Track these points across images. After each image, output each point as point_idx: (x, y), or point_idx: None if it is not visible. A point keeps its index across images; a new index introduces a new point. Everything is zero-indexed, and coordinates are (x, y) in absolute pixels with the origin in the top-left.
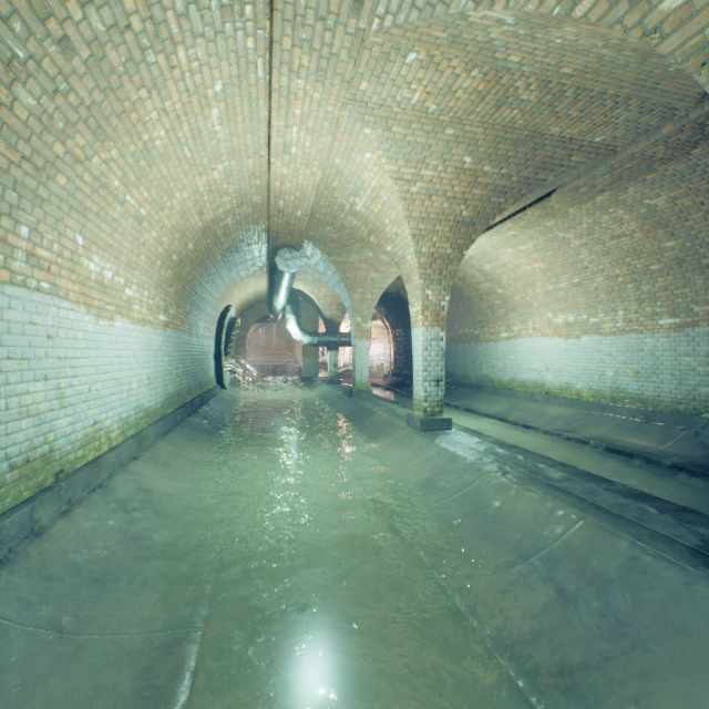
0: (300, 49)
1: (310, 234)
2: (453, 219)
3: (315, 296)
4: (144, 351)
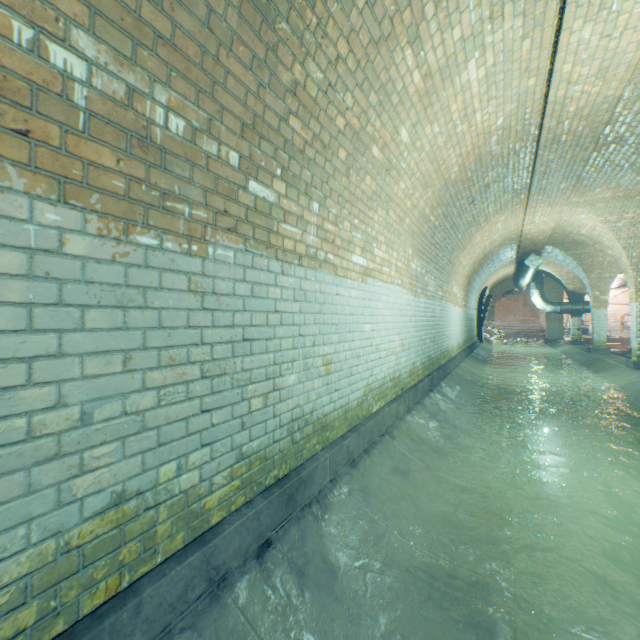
0: (539, 204)
1: (549, 242)
2: None
3: (556, 274)
4: (459, 319)
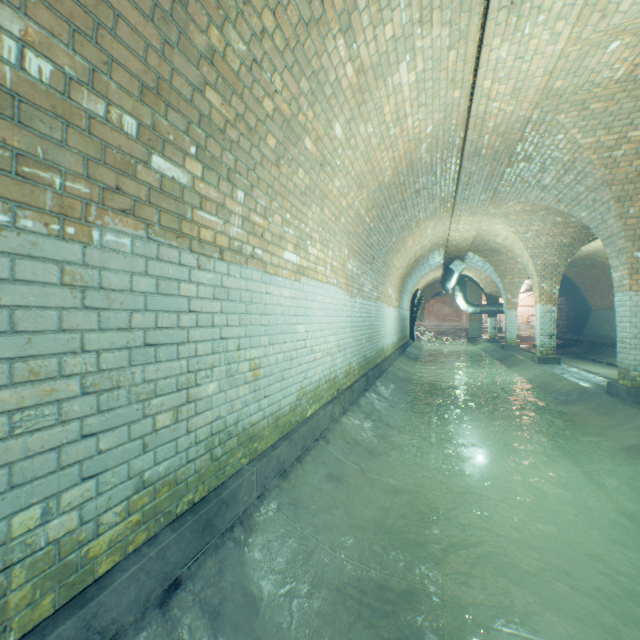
0: (463, 213)
1: (471, 249)
2: (556, 245)
3: (476, 278)
4: (393, 319)
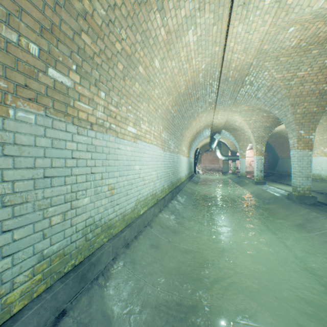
0: (220, 110)
1: (223, 128)
2: (263, 127)
3: (226, 143)
4: (186, 163)
